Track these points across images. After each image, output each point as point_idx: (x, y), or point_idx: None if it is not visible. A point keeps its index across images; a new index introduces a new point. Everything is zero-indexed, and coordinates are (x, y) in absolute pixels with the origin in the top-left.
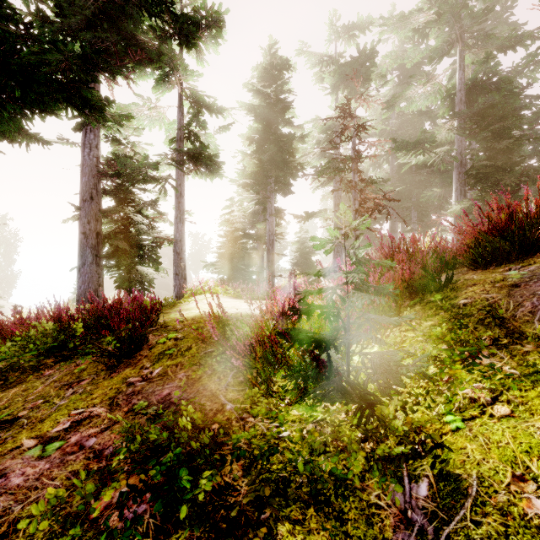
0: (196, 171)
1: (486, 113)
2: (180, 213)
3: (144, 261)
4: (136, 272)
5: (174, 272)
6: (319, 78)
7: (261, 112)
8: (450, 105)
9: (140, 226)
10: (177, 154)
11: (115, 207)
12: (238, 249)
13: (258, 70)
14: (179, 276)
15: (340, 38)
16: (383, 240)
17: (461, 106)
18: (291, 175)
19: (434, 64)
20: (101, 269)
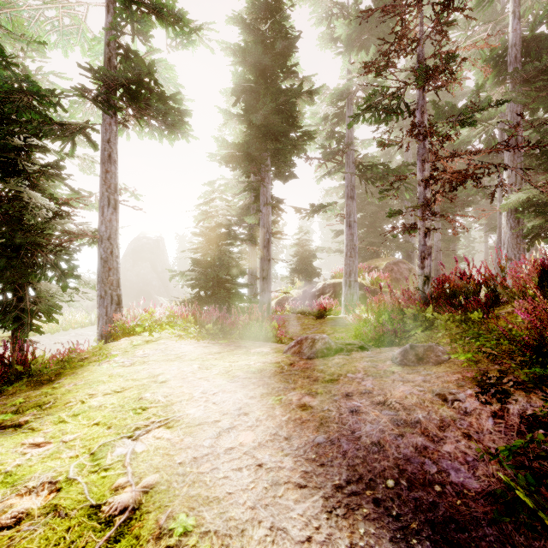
0: (138, 120)
1: None
2: (109, 189)
3: (42, 273)
4: (26, 294)
5: (98, 293)
6: (326, 38)
7: (252, 51)
8: (497, 68)
9: (39, 212)
10: (103, 88)
11: None
12: (220, 252)
13: None
14: (105, 299)
15: None
16: (397, 243)
17: (517, 66)
18: (295, 147)
19: (481, 9)
20: None
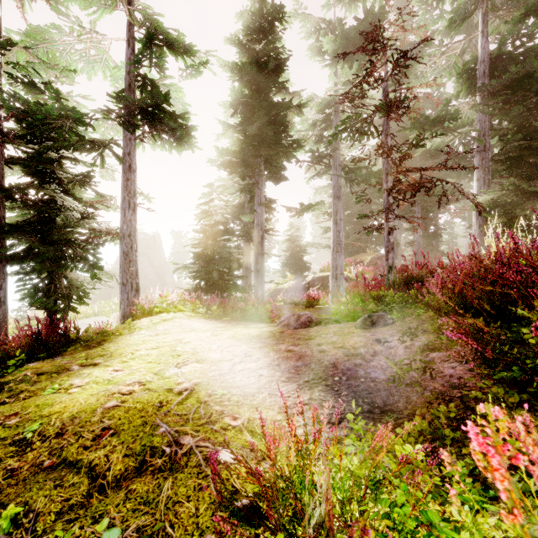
0: (153, 136)
1: (517, 86)
2: (130, 194)
3: (74, 264)
4: (61, 282)
5: (120, 281)
6: (315, 50)
7: (248, 70)
8: (469, 80)
9: (70, 213)
10: (125, 109)
11: (27, 185)
12: (218, 247)
13: (244, 19)
14: (126, 286)
15: (340, 1)
16: (382, 239)
17: (485, 80)
18: (285, 154)
19: (453, 29)
20: (2, 277)
